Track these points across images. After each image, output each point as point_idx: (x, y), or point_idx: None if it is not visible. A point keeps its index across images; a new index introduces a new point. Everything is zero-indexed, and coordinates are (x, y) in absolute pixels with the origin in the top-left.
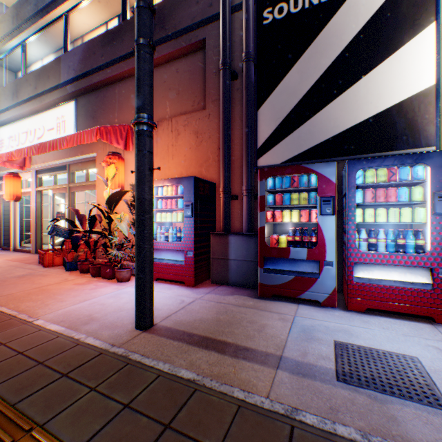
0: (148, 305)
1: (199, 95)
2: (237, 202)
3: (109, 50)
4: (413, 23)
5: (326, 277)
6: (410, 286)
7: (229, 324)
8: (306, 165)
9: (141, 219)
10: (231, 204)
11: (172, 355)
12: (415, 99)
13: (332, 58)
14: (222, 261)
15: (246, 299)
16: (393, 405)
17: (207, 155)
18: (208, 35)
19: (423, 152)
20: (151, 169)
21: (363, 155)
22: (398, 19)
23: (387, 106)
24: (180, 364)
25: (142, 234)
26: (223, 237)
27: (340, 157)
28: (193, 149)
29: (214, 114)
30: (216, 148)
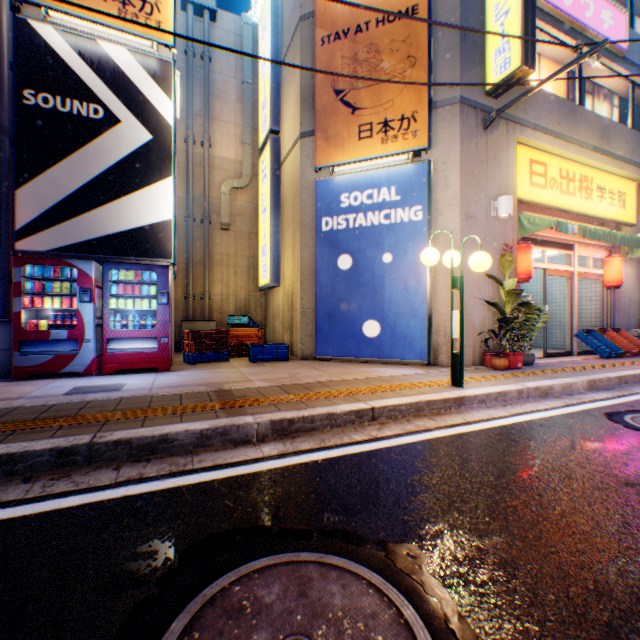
0: None
1: None
2: None
3: None
4: (161, 171)
5: (86, 352)
6: (147, 350)
7: None
8: (69, 260)
9: None
10: None
11: None
12: (163, 224)
13: (102, 170)
14: None
15: None
16: (91, 394)
17: None
18: None
19: (154, 265)
20: None
21: (127, 257)
22: (152, 164)
23: (145, 224)
24: None
25: None
26: None
27: (108, 255)
28: None
29: None
30: None
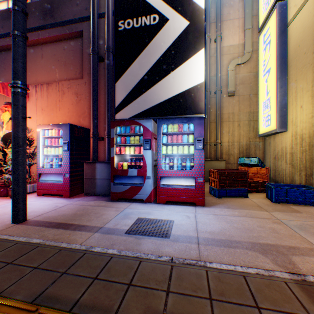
0: (22, 207)
1: (80, 68)
2: (104, 142)
3: (9, 23)
4: (195, 47)
5: (147, 185)
6: (186, 187)
7: (81, 215)
8: (137, 120)
9: (16, 150)
10: (100, 143)
11: (32, 233)
12: (195, 88)
13: (157, 58)
14: (91, 180)
15: (102, 202)
16: (144, 239)
17: (84, 109)
18: (85, 29)
19: (191, 117)
20: (24, 117)
21: (172, 116)
22: (188, 43)
23: (183, 90)
24: (35, 237)
25: (17, 160)
26: (92, 164)
27: (160, 116)
28: (74, 105)
29: (89, 83)
30: (90, 105)
